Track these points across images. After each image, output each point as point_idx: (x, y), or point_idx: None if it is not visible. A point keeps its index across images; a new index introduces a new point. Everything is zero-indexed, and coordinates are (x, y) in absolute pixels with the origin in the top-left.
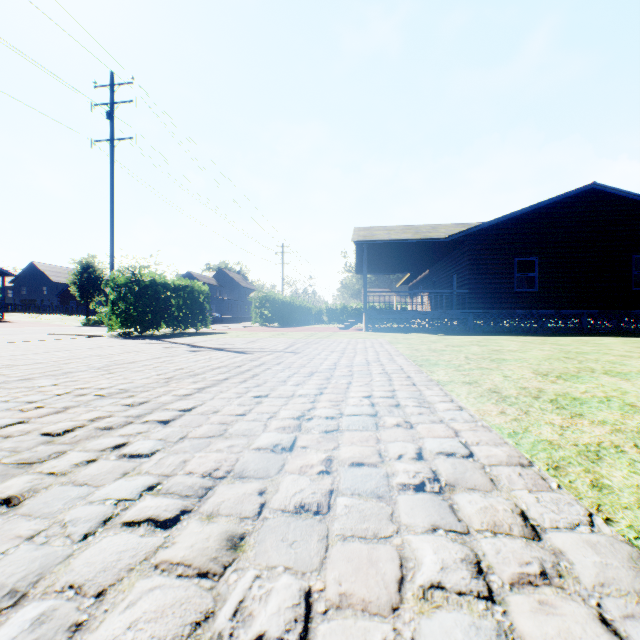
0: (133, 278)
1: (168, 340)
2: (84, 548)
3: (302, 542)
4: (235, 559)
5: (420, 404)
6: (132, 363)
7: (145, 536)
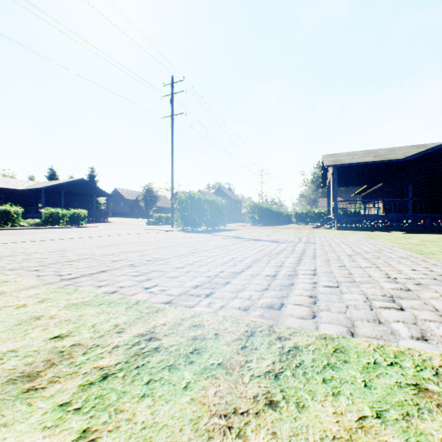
0: (189, 197)
1: (214, 234)
2: (379, 312)
3: None
4: None
5: None
6: (227, 246)
7: (398, 312)
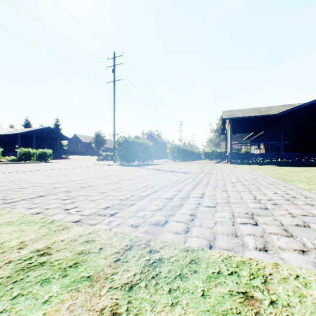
0: (125, 140)
1: (143, 167)
2: (238, 227)
3: (312, 233)
4: (293, 234)
5: (306, 197)
6: (147, 176)
7: (253, 226)
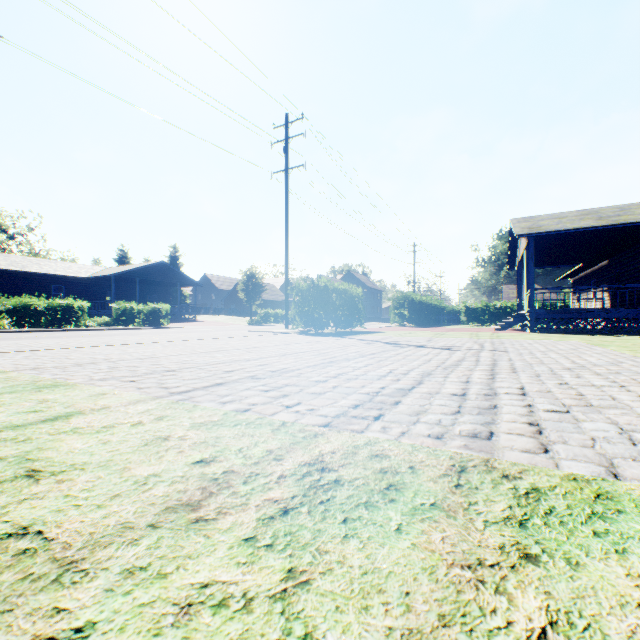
0: (311, 284)
1: (349, 337)
2: None
3: None
4: None
5: None
6: (375, 354)
7: None
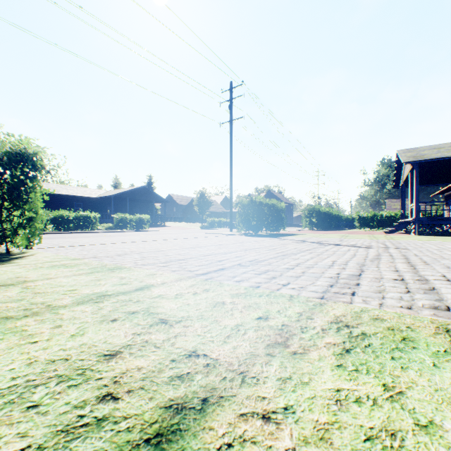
0: (250, 201)
1: (280, 238)
2: None
3: None
4: None
5: None
6: (310, 250)
7: None
